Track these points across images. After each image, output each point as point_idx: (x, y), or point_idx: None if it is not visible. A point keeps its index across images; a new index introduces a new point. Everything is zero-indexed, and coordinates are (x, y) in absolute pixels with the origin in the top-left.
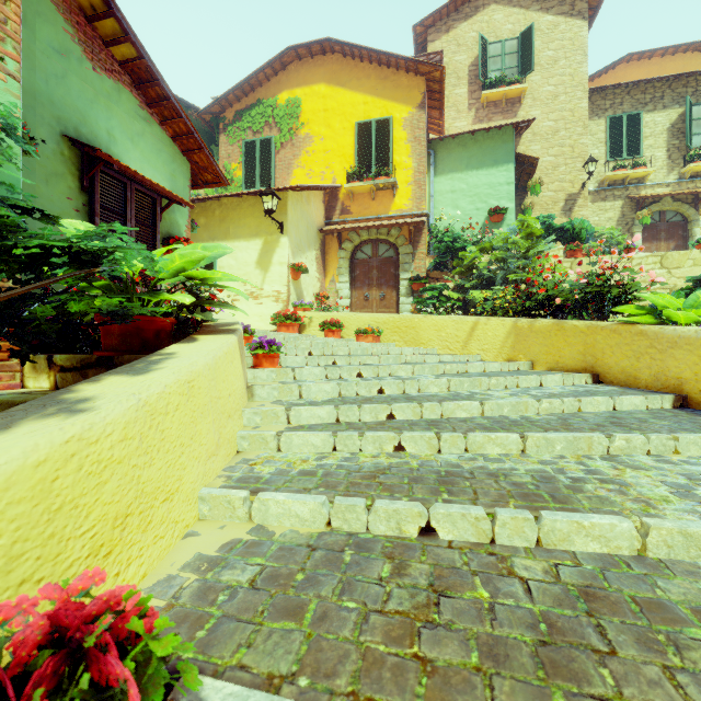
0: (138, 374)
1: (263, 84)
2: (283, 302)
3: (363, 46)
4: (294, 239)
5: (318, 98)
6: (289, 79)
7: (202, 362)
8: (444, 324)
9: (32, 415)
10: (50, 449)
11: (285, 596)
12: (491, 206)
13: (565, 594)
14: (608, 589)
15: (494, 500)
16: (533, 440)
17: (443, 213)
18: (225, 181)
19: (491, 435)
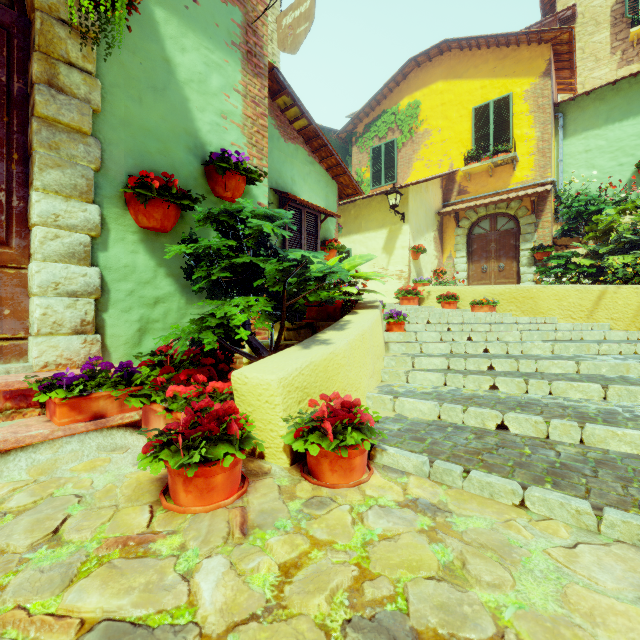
0: (340, 330)
1: (387, 97)
2: (404, 280)
3: (480, 36)
4: (414, 225)
5: (435, 95)
6: (409, 86)
7: (366, 325)
8: (565, 294)
9: (313, 344)
10: (327, 355)
11: (415, 435)
12: (639, 158)
13: (583, 460)
14: (618, 463)
15: (554, 416)
16: (615, 390)
17: (573, 176)
18: (361, 192)
19: (573, 383)
